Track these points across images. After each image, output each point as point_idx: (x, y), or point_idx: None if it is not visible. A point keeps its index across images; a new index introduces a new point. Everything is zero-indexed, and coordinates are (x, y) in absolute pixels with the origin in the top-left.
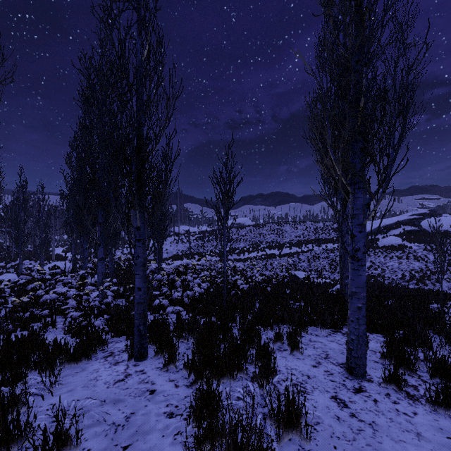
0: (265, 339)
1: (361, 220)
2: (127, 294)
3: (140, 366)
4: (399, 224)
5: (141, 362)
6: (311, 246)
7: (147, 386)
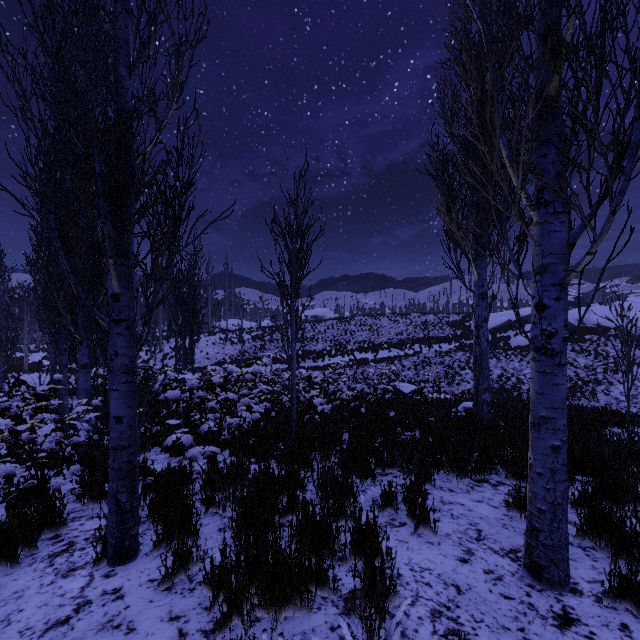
0: (364, 501)
1: (559, 276)
2: None
3: (117, 576)
4: None
5: (123, 566)
6: (419, 347)
7: (115, 639)
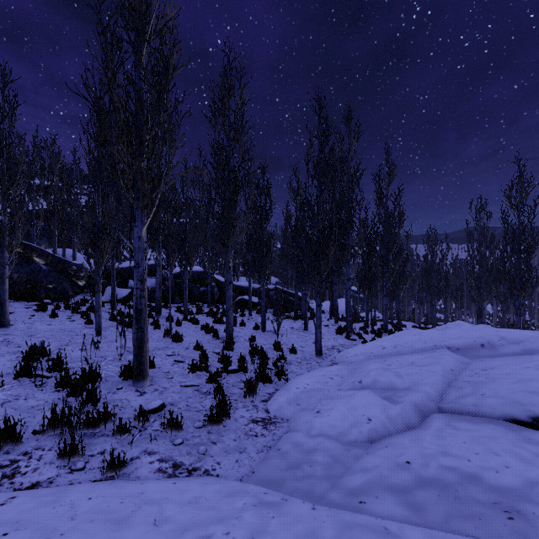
0: None
1: None
2: None
3: None
4: None
5: None
6: None
7: None
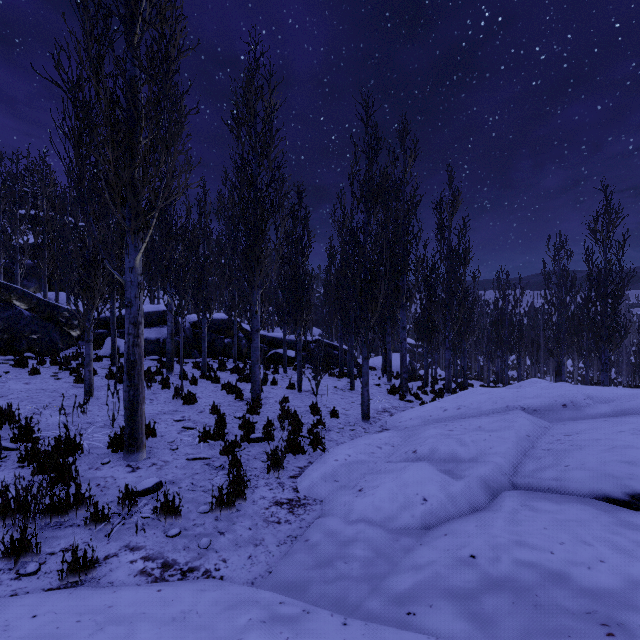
0: None
1: None
2: None
3: None
4: None
5: None
6: None
7: None
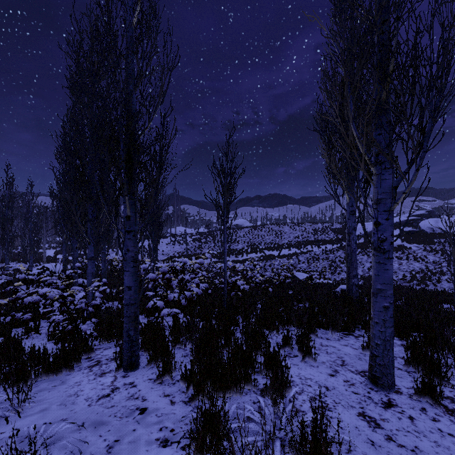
0: (271, 343)
1: (388, 206)
2: (120, 296)
3: (130, 377)
4: (398, 225)
5: (132, 372)
6: (310, 247)
7: (137, 403)
